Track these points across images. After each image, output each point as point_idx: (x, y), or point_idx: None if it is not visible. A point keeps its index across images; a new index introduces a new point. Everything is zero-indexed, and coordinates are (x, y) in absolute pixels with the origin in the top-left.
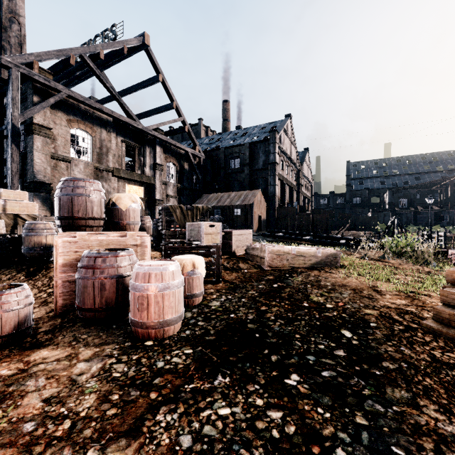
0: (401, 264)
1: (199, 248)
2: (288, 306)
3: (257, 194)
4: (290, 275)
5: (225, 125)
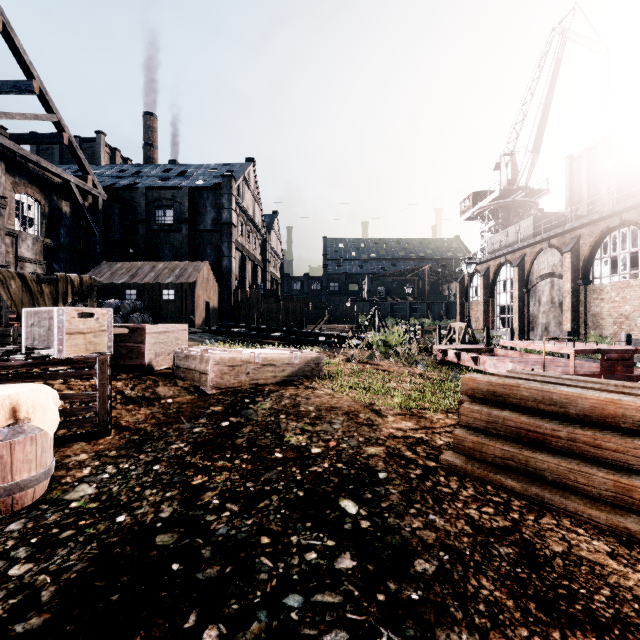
0: (391, 367)
1: (51, 365)
2: (249, 466)
3: (202, 268)
4: (252, 400)
5: (149, 153)
